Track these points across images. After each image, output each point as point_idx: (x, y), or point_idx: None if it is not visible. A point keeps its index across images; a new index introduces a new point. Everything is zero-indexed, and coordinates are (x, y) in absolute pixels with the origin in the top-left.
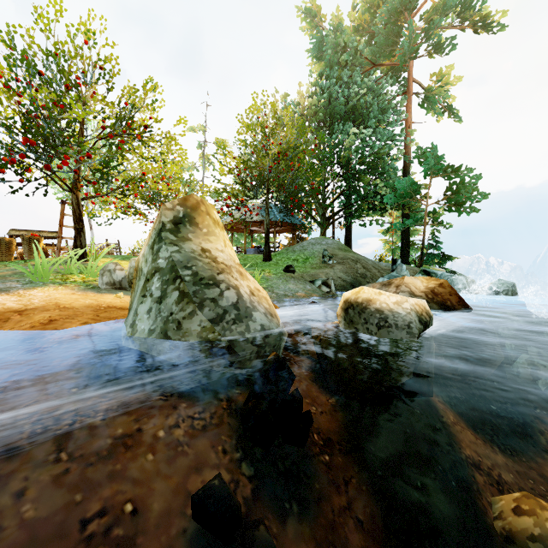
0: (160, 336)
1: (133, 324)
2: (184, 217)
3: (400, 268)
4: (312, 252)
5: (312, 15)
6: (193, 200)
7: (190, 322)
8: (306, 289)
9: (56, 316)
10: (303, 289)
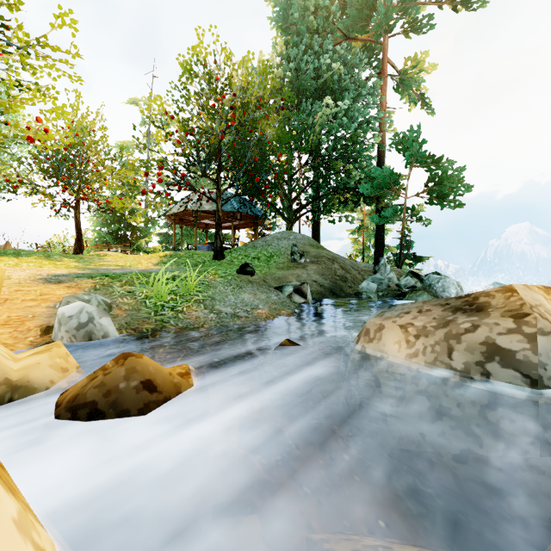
0: None
1: None
2: None
3: (383, 269)
4: (277, 248)
5: None
6: None
7: None
8: (270, 302)
9: None
10: (266, 302)
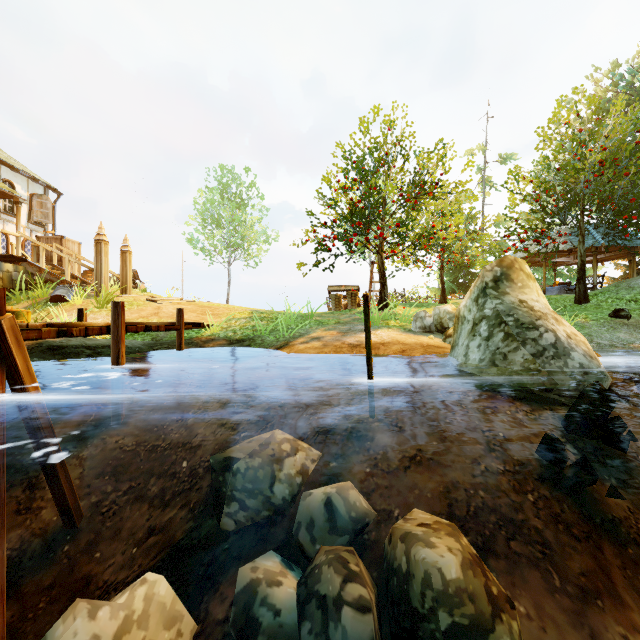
0: (489, 364)
1: (465, 354)
2: (501, 276)
3: None
4: None
5: None
6: (508, 261)
7: (514, 355)
8: None
9: (403, 348)
10: None
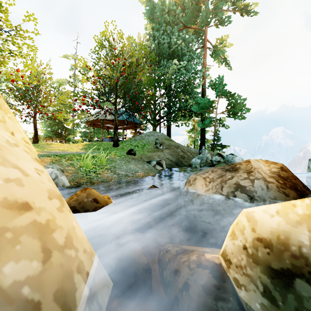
0: None
1: None
2: None
3: (204, 152)
4: (147, 140)
5: None
6: None
7: None
8: (144, 169)
9: None
10: (142, 169)
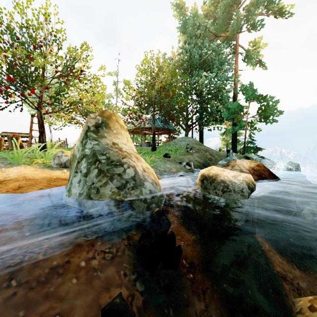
0: (86, 198)
1: (69, 189)
2: (102, 123)
3: (231, 155)
4: (180, 145)
5: (180, 7)
6: (108, 113)
7: (104, 188)
8: (176, 167)
9: (23, 184)
10: (175, 167)
